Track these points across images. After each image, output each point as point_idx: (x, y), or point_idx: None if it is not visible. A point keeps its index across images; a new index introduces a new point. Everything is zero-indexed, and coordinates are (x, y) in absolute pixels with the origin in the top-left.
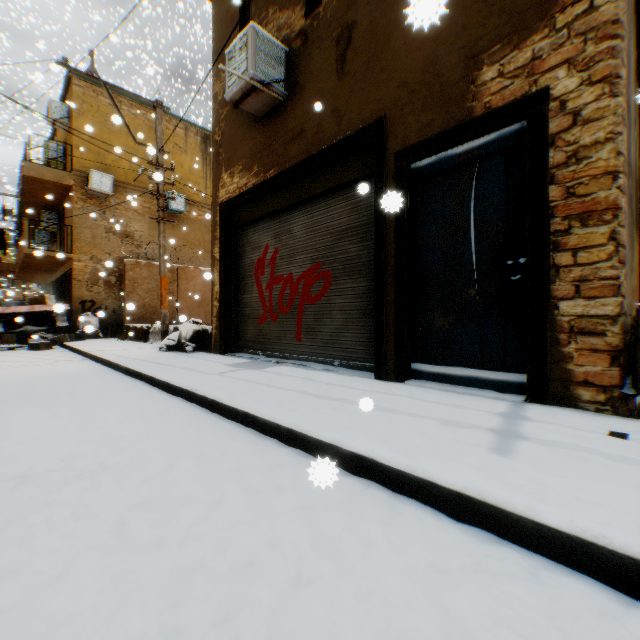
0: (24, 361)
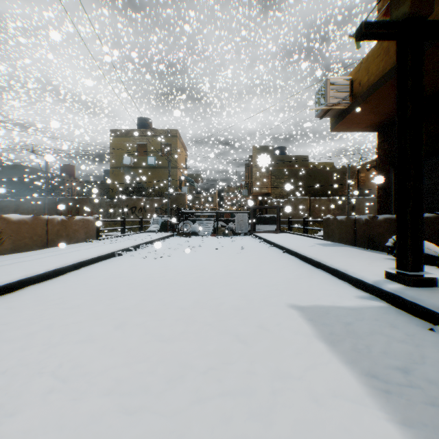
0: None
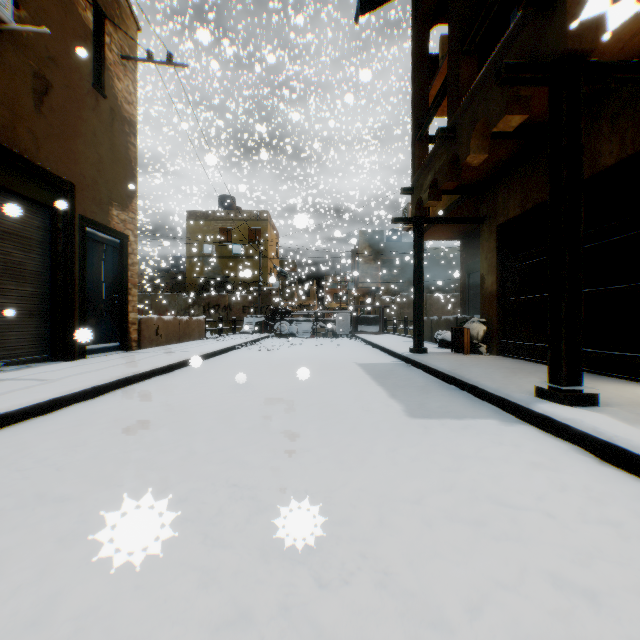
0: None
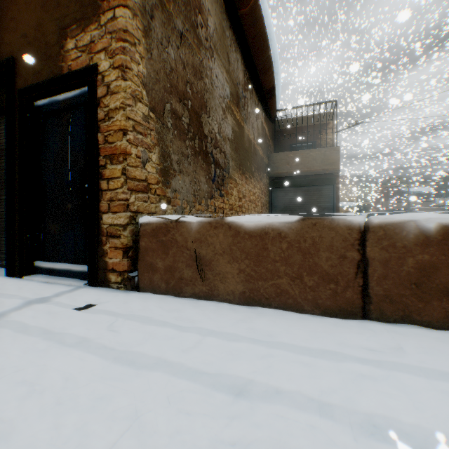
0: None
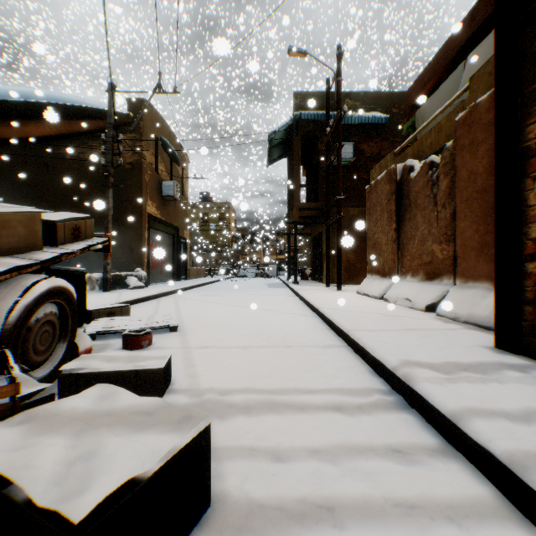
0: (192, 299)
